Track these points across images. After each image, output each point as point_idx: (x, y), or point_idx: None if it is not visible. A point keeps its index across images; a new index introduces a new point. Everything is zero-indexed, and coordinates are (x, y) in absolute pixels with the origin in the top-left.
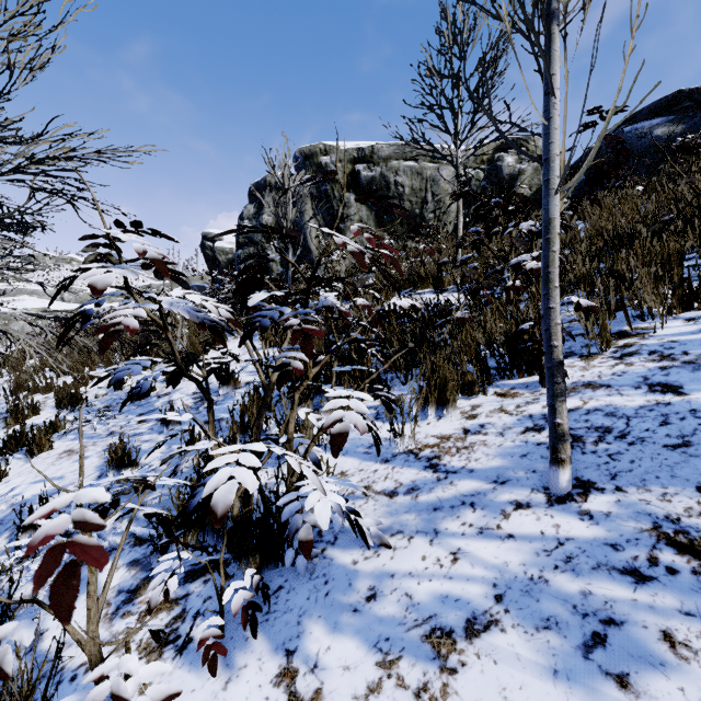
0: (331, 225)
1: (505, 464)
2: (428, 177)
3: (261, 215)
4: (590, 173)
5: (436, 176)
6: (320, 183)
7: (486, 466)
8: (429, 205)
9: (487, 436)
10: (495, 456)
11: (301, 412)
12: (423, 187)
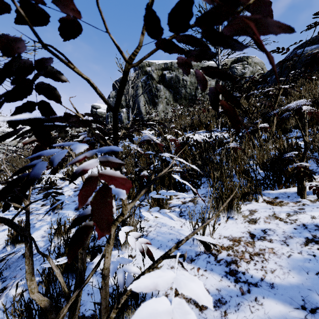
0: (151, 100)
1: (304, 283)
2: None
3: None
4: (307, 59)
5: None
6: (146, 80)
7: (285, 281)
8: (199, 90)
9: (273, 243)
10: (289, 269)
11: (122, 233)
12: (196, 81)
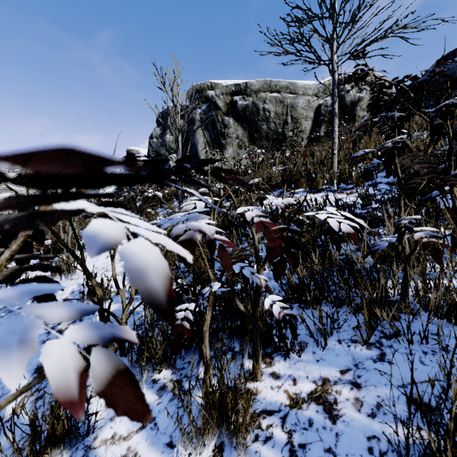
0: (215, 141)
1: None
2: (288, 105)
3: (165, 135)
4: None
5: (294, 104)
6: (207, 110)
7: None
8: (289, 125)
9: None
10: None
11: None
12: (284, 112)
